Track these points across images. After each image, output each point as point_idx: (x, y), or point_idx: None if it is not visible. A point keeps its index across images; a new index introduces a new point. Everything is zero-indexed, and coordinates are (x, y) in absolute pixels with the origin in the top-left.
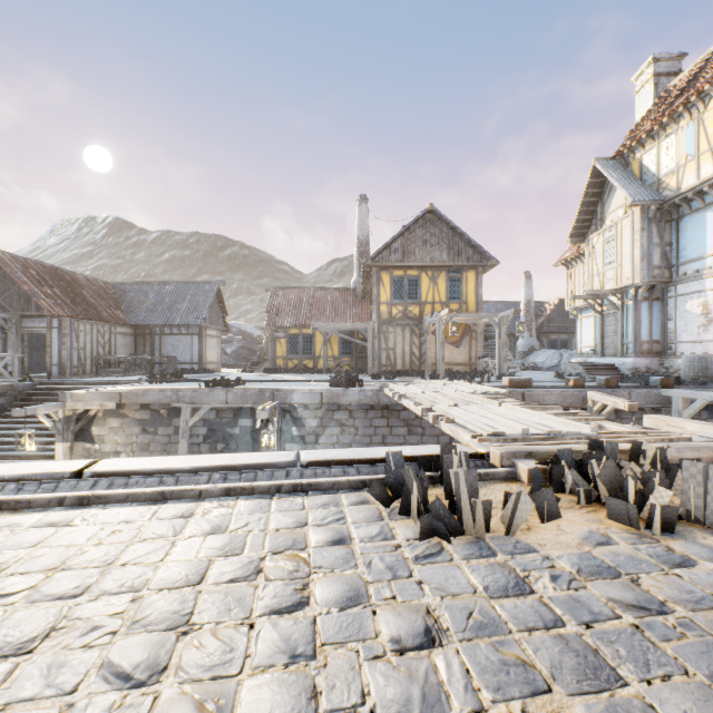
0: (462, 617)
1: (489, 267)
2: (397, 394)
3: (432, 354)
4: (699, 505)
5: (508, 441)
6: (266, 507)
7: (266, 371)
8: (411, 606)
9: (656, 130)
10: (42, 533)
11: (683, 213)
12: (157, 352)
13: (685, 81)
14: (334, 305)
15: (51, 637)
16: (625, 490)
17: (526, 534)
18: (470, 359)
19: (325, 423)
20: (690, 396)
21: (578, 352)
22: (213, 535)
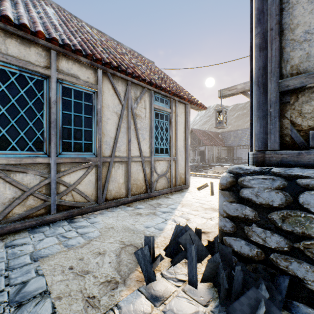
0: None
1: None
2: None
3: None
4: None
5: None
6: None
7: None
8: None
9: None
10: None
11: None
12: (234, 155)
13: None
14: None
15: None
16: None
17: None
18: None
19: None
20: None
21: None
22: None
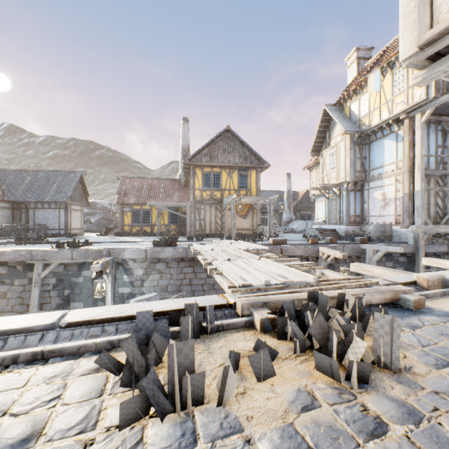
0: None
1: (264, 168)
2: (194, 251)
3: (229, 223)
4: (387, 351)
5: (254, 291)
6: None
7: (116, 235)
8: None
9: (358, 90)
10: None
11: (372, 140)
12: (31, 221)
13: (373, 62)
14: (166, 190)
15: None
16: (330, 342)
17: (239, 401)
18: (253, 226)
19: (149, 272)
20: (376, 248)
21: (316, 222)
22: None
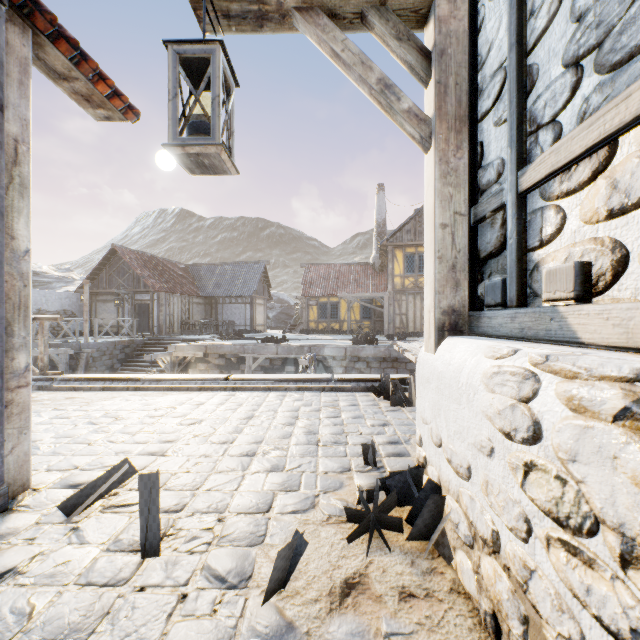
0: (399, 422)
1: None
2: (401, 349)
3: None
4: None
5: None
6: (319, 395)
7: (302, 332)
8: (380, 419)
9: None
10: (226, 397)
11: None
12: (220, 317)
13: None
14: (356, 278)
15: (254, 417)
16: None
17: None
18: None
19: (348, 371)
20: None
21: None
22: (297, 401)
